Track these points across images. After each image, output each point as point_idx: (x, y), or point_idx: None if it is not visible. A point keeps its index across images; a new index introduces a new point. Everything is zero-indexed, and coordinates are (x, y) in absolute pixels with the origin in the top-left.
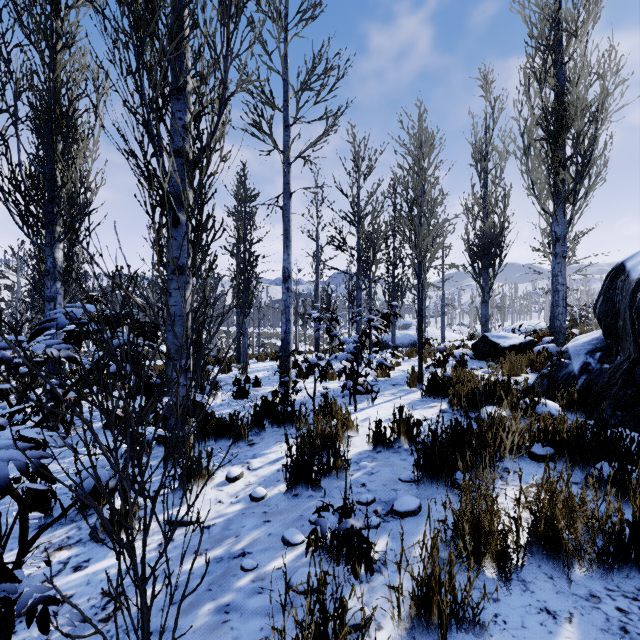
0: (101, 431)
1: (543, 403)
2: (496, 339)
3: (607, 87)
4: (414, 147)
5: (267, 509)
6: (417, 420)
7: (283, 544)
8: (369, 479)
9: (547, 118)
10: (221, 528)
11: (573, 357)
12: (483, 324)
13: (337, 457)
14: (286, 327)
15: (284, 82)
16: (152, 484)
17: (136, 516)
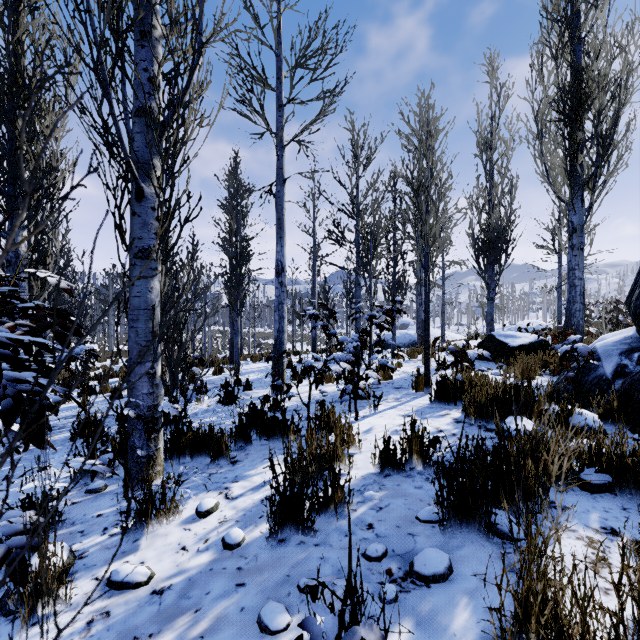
0: (67, 443)
1: (578, 413)
2: (504, 338)
3: (632, 61)
4: (420, 126)
5: (243, 563)
6: (435, 437)
7: (259, 629)
8: (377, 517)
9: (565, 96)
10: (178, 595)
11: (603, 358)
12: (488, 323)
13: (336, 488)
14: (279, 325)
15: (277, 58)
16: (105, 518)
17: (71, 570)
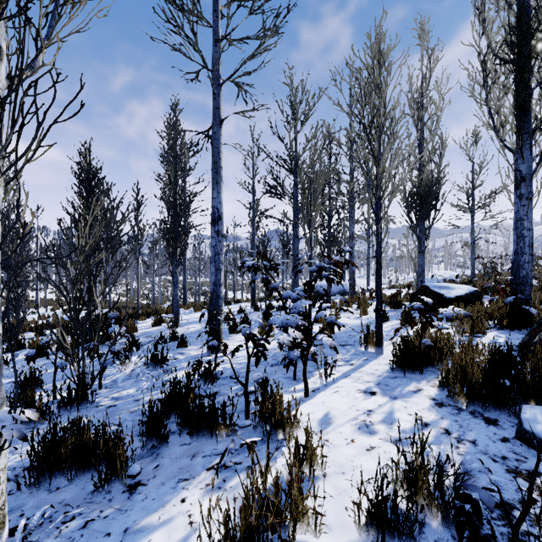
0: None
1: None
2: (439, 289)
3: None
4: (371, 57)
5: None
6: (482, 497)
7: None
8: None
9: (519, 35)
10: None
11: None
12: (419, 274)
13: None
14: (215, 278)
15: None
16: None
17: None
